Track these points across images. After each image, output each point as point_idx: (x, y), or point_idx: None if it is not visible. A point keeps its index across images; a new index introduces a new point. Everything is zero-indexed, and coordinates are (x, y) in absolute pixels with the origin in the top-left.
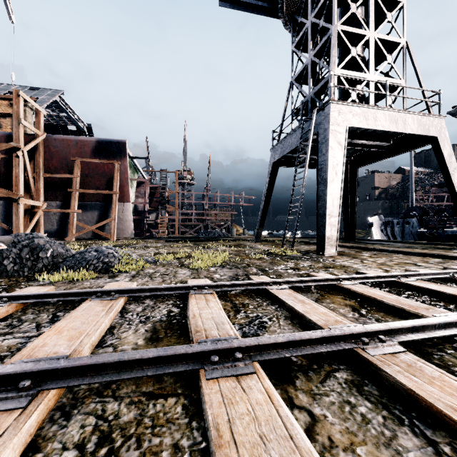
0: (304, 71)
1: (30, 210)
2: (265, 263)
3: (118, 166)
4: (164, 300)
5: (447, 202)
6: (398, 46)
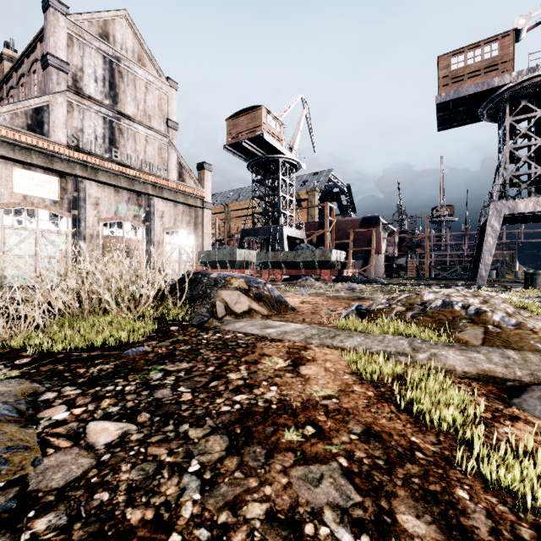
0: (500, 164)
1: None
2: None
3: (375, 232)
4: None
5: None
6: None
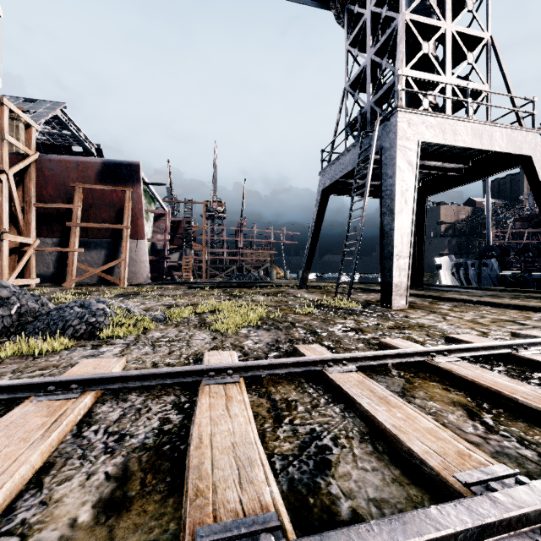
0: (362, 75)
1: (18, 248)
2: (316, 321)
3: (130, 194)
4: (161, 393)
5: (527, 239)
6: (480, 43)
